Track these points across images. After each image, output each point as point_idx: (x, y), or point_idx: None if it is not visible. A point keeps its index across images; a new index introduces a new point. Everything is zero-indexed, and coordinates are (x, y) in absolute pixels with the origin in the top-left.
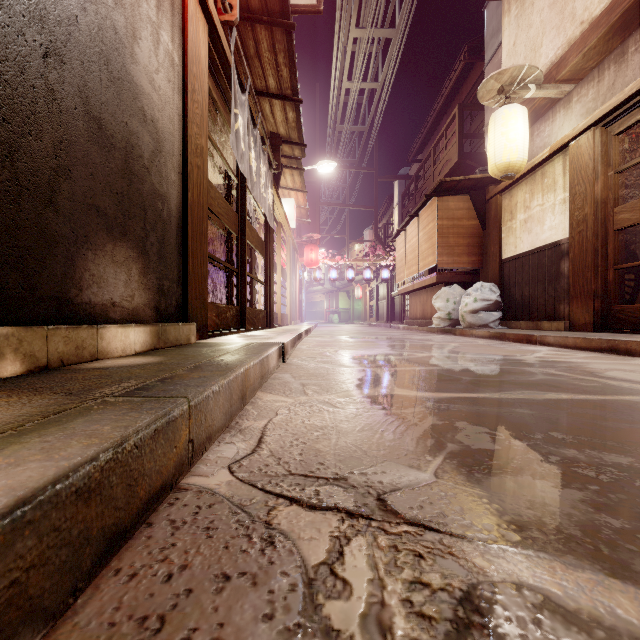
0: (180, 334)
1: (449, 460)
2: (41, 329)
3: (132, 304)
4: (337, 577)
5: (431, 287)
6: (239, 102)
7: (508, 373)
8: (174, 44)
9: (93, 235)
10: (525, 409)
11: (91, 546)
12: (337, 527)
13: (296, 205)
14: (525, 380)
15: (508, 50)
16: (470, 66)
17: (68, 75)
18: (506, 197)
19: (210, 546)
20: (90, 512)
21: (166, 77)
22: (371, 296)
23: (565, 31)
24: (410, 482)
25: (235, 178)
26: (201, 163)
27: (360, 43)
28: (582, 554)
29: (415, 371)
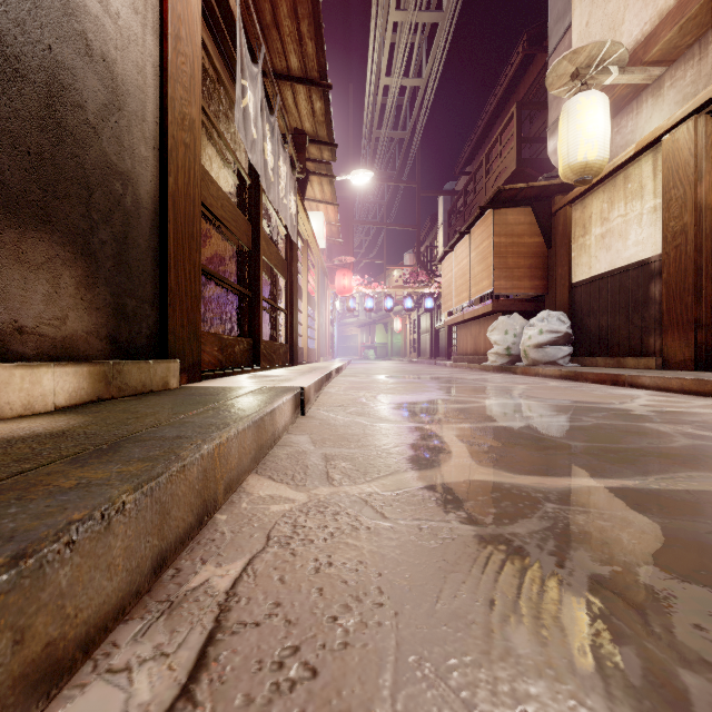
0: (150, 376)
1: None
2: None
3: (62, 331)
4: None
5: (485, 317)
6: (248, 73)
7: (630, 433)
8: None
9: None
10: None
11: None
12: None
13: (326, 221)
14: (668, 448)
15: (579, 32)
16: (529, 59)
17: None
18: (577, 208)
19: None
20: None
21: (131, 4)
22: (412, 329)
23: (655, 1)
24: None
25: (247, 177)
26: (191, 141)
27: (401, 31)
28: None
29: (492, 430)
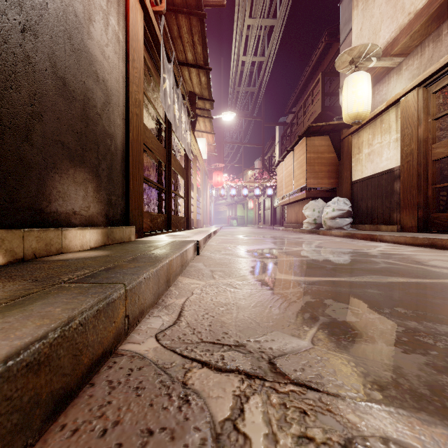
0: (123, 234)
1: (322, 330)
2: (19, 231)
3: (88, 213)
4: (239, 432)
5: (302, 201)
6: (166, 69)
7: (359, 262)
8: (119, 26)
9: (59, 162)
10: (374, 290)
11: (41, 408)
12: (238, 387)
13: (207, 143)
14: (372, 267)
15: (356, 33)
16: (329, 45)
17: (40, 45)
18: (355, 137)
19: (138, 404)
20: (40, 380)
21: (113, 50)
22: (259, 207)
23: (397, 20)
24: (293, 348)
25: (164, 123)
26: (139, 112)
27: (252, 29)
28: (433, 411)
29: (292, 261)
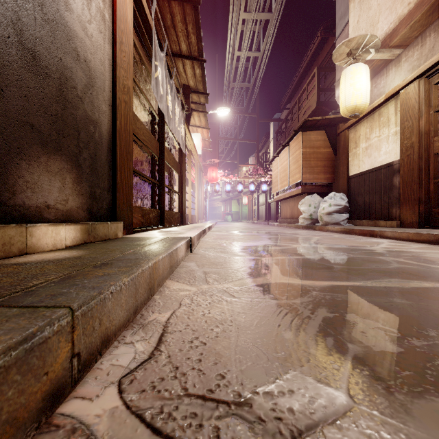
0: (108, 231)
1: (358, 370)
2: None
3: (66, 207)
4: None
5: (297, 196)
6: (158, 57)
7: (368, 262)
8: (105, 4)
9: (27, 148)
10: (401, 299)
11: None
12: None
13: (202, 138)
14: (385, 268)
15: (353, 26)
16: (324, 40)
17: (0, 7)
18: (352, 131)
19: None
20: None
21: (98, 28)
22: (254, 203)
23: (396, 10)
24: (326, 410)
25: (156, 115)
26: (128, 99)
27: (247, 24)
28: None
29: (294, 260)
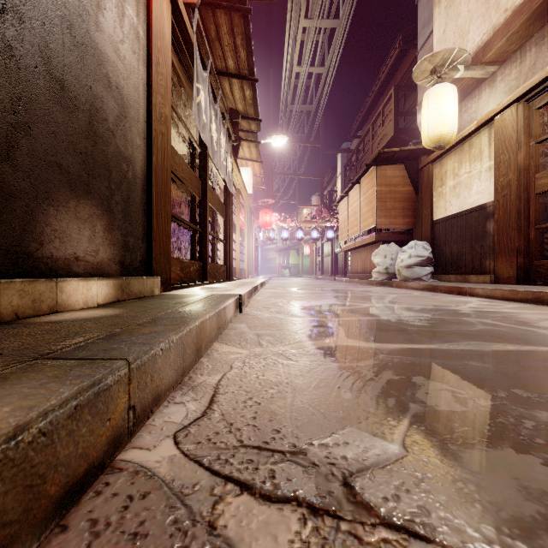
0: (144, 287)
1: (416, 426)
2: None
3: (96, 259)
4: None
5: (370, 245)
6: (201, 78)
7: (449, 323)
8: (139, 19)
9: (55, 191)
10: (477, 362)
11: None
12: (298, 532)
13: (253, 174)
14: (467, 330)
15: (438, 37)
16: (404, 53)
17: (28, 34)
18: (437, 166)
19: None
20: None
21: (131, 48)
22: (317, 253)
23: (490, 18)
24: (378, 457)
25: (198, 147)
26: (165, 130)
27: (308, 32)
28: None
29: (362, 321)
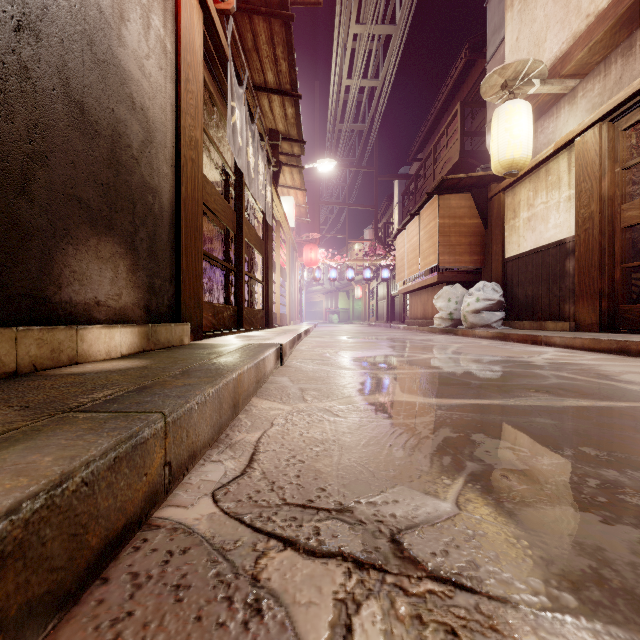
0: (172, 335)
1: (471, 484)
2: (9, 330)
3: (119, 303)
4: None
5: (432, 287)
6: (236, 95)
7: (519, 376)
8: (166, 30)
9: (74, 228)
10: (546, 418)
11: (6, 632)
12: (342, 584)
13: (295, 204)
14: (538, 384)
15: (511, 46)
16: (471, 63)
17: (45, 53)
18: (509, 195)
19: (177, 616)
20: (4, 586)
21: (157, 64)
22: (371, 296)
23: (570, 25)
24: (429, 515)
25: (232, 174)
26: (196, 156)
27: (360, 40)
28: None
29: (420, 374)
